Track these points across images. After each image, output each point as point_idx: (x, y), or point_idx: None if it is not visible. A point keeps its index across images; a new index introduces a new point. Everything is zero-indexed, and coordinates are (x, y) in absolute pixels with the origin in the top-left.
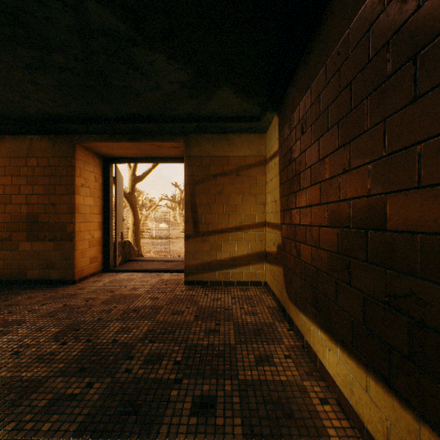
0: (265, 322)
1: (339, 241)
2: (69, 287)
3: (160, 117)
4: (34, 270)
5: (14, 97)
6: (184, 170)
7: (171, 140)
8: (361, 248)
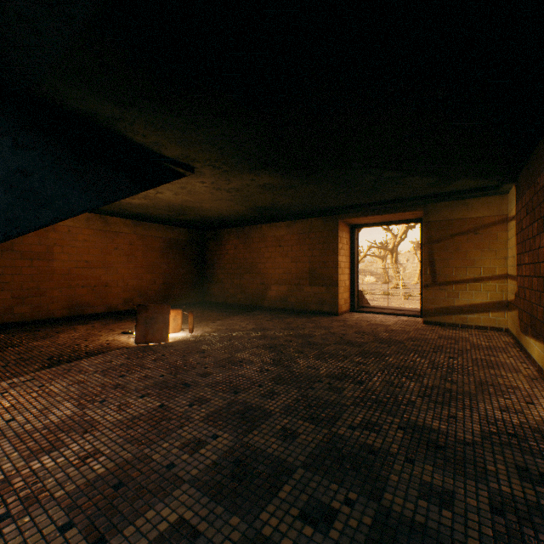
0: (497, 346)
1: (537, 284)
2: (336, 317)
3: (404, 198)
4: (313, 304)
5: (318, 204)
6: (422, 233)
7: (411, 210)
8: (541, 286)
